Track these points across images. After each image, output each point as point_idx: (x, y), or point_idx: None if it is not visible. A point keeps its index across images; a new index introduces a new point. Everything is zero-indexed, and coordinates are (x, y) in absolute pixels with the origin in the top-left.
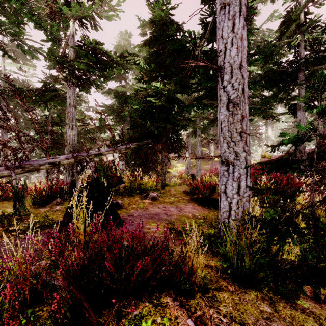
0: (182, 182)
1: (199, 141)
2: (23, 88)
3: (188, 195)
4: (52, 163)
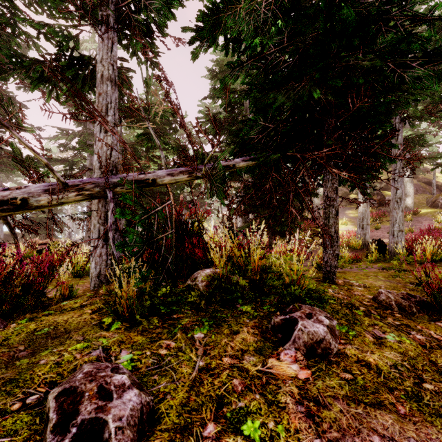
0: (354, 256)
1: (400, 167)
2: (18, 54)
3: (431, 316)
4: (1, 201)
